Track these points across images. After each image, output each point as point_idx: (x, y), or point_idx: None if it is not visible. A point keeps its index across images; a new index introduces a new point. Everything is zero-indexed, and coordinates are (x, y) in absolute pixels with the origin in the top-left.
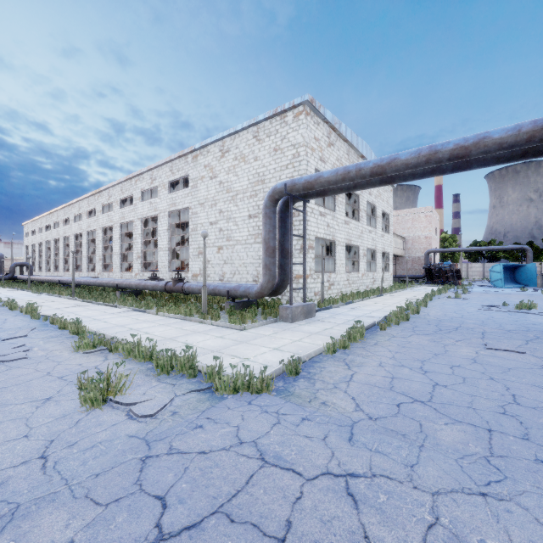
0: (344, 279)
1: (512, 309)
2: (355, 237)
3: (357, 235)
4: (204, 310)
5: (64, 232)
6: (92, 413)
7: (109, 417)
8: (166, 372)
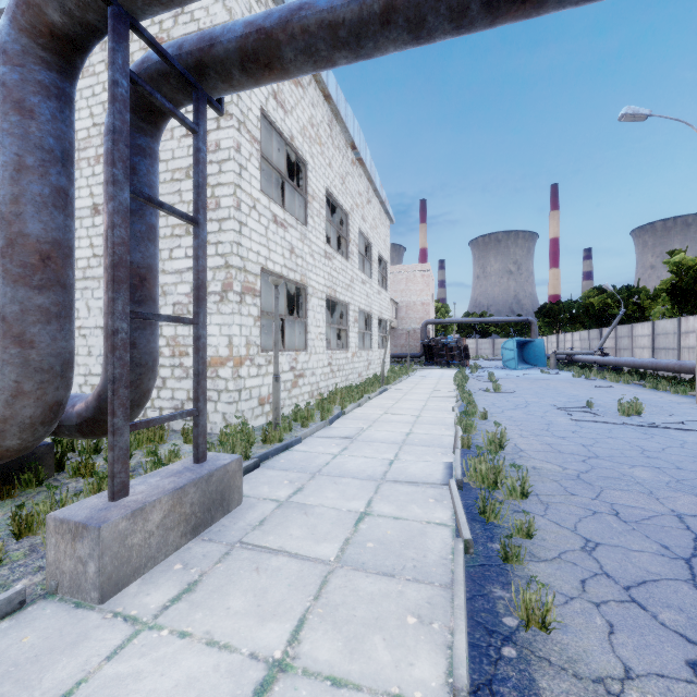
0: (323, 363)
1: (615, 415)
2: (341, 285)
3: (345, 283)
4: None
5: None
6: None
7: None
8: None
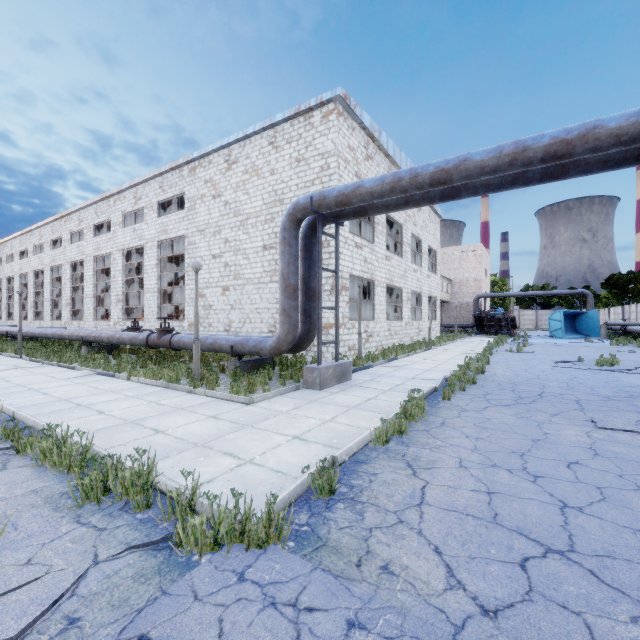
0: (384, 329)
1: (591, 365)
2: (397, 276)
3: (400, 274)
4: (195, 374)
5: (21, 267)
6: None
7: None
8: (96, 499)
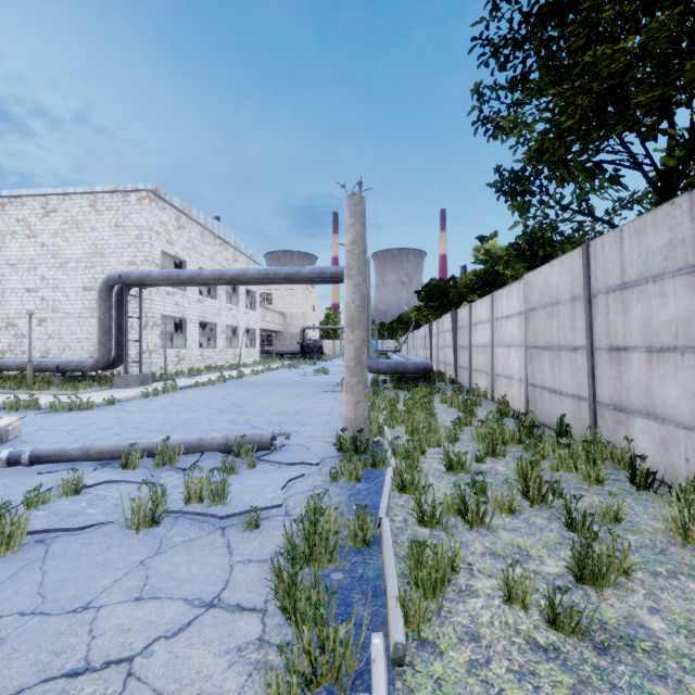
0: (197, 355)
1: (313, 373)
2: (211, 314)
3: (214, 312)
4: (30, 384)
5: None
6: None
7: None
8: (15, 410)
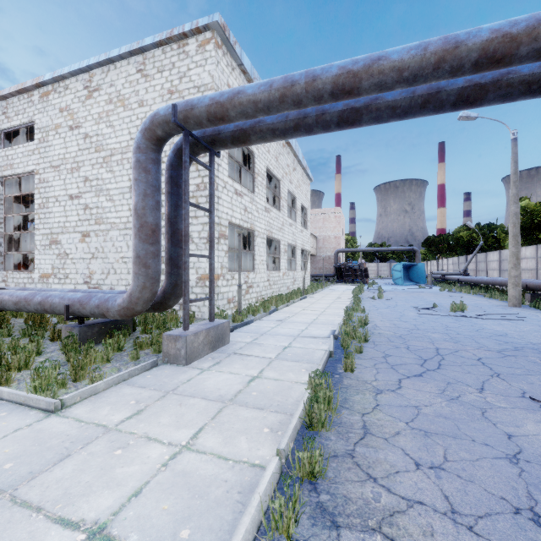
0: (264, 279)
1: (447, 311)
2: (276, 228)
3: (278, 227)
4: None
5: None
6: None
7: None
8: None
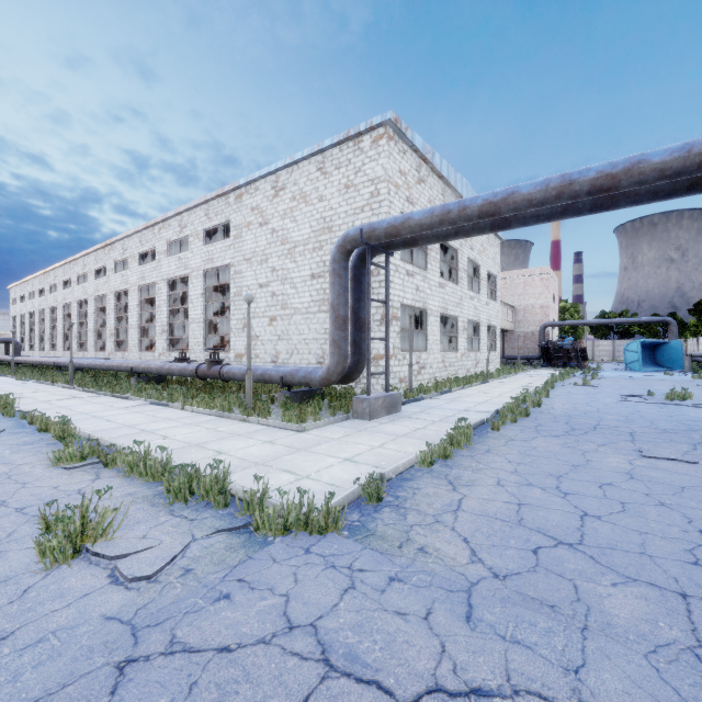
0: (438, 360)
1: (660, 400)
2: (452, 304)
3: (455, 302)
4: (248, 404)
5: (64, 297)
6: (53, 574)
7: (79, 580)
8: (183, 499)
